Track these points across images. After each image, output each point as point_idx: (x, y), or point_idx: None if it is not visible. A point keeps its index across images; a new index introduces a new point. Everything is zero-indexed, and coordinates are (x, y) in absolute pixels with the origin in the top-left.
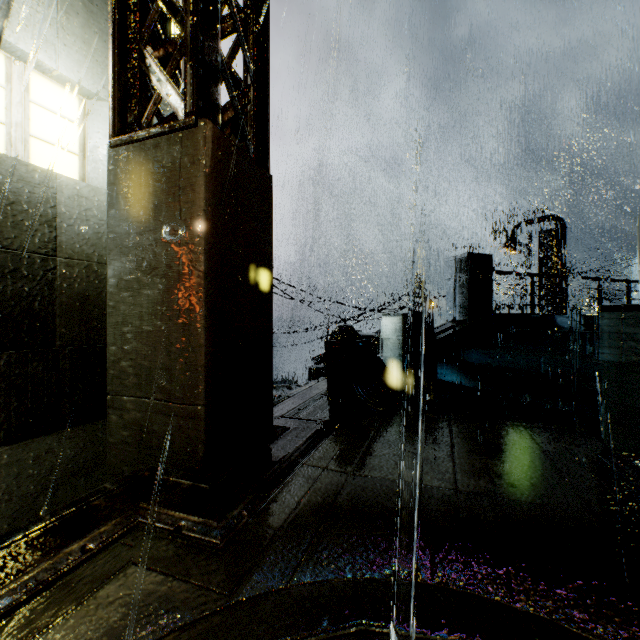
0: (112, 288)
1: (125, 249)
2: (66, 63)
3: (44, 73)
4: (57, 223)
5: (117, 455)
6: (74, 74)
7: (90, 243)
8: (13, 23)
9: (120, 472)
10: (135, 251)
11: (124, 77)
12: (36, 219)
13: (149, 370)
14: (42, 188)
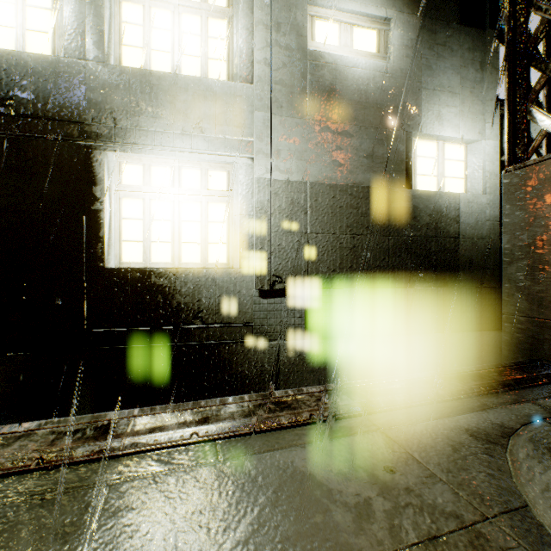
0: (506, 253)
1: (517, 230)
2: (462, 131)
3: (450, 142)
4: (459, 220)
5: (510, 350)
6: (465, 135)
7: (472, 228)
8: (443, 126)
9: (513, 360)
10: (526, 231)
11: (513, 129)
12: (451, 220)
13: (540, 301)
14: (453, 203)
